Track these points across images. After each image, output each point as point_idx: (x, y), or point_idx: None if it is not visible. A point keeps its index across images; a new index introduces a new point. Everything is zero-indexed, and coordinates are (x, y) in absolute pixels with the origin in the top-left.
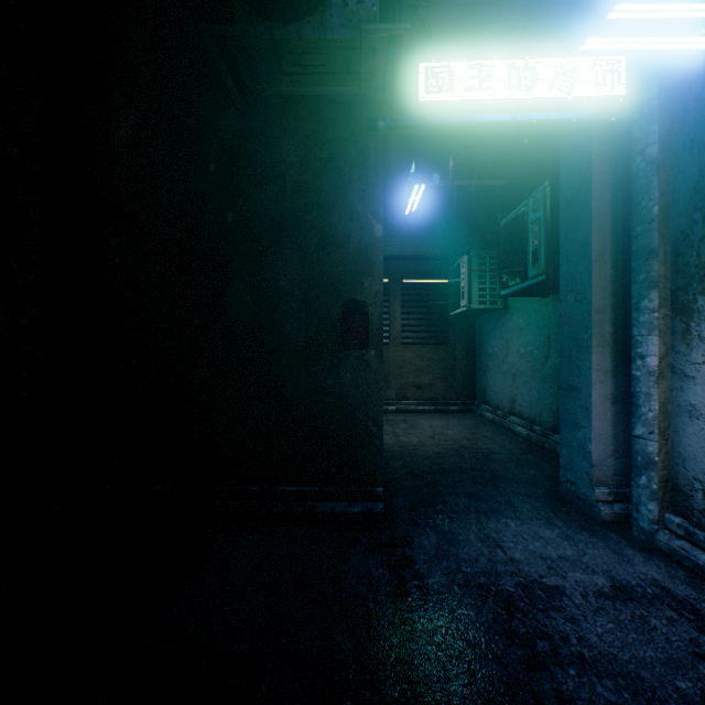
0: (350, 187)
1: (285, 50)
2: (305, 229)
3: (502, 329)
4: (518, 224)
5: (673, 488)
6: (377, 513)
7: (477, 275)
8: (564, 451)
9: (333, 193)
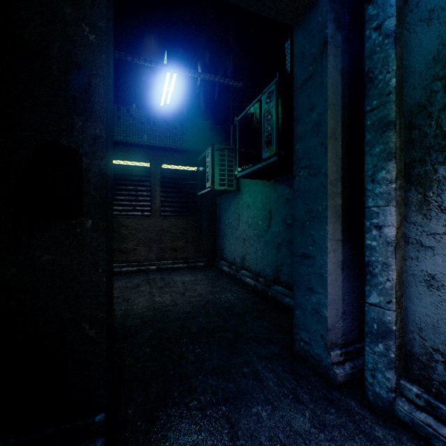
0: None
1: None
2: None
3: (236, 206)
4: (253, 116)
5: (407, 355)
6: None
7: (218, 164)
8: (298, 312)
9: None
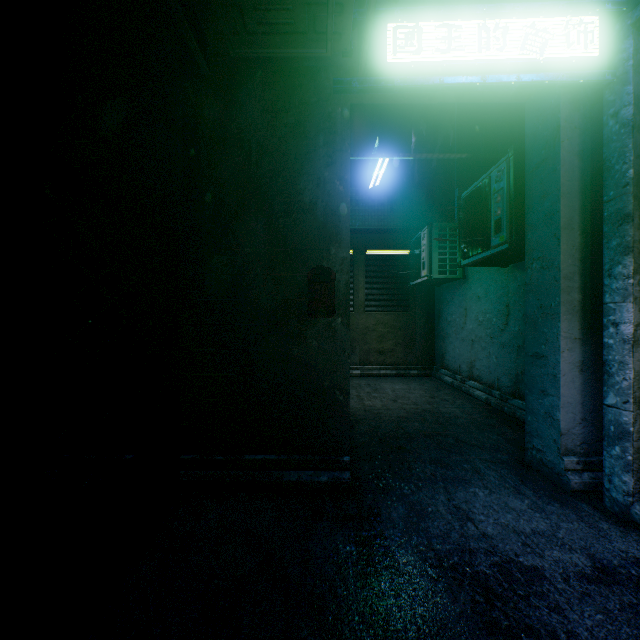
0: (317, 153)
1: (249, 5)
2: (271, 195)
3: (461, 298)
4: (480, 195)
5: None
6: (344, 483)
7: (437, 247)
8: (529, 417)
9: (299, 159)
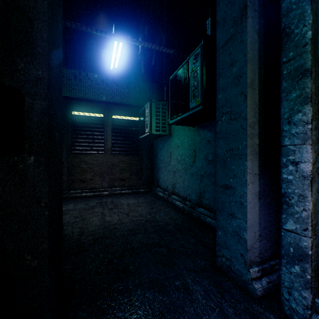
0: None
1: None
2: None
3: (168, 146)
4: (182, 75)
5: None
6: None
7: (155, 114)
8: (220, 233)
9: None
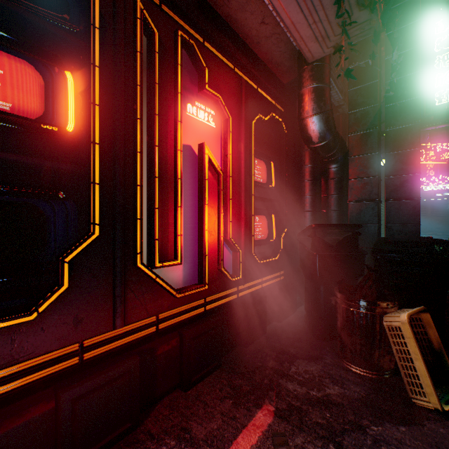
0: None
1: None
2: None
3: None
4: None
5: None
6: None
7: None
8: None
9: None
